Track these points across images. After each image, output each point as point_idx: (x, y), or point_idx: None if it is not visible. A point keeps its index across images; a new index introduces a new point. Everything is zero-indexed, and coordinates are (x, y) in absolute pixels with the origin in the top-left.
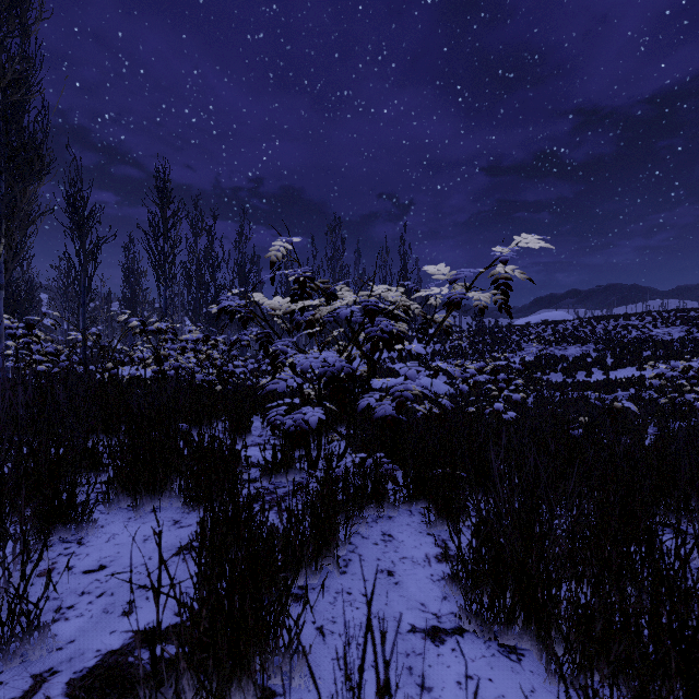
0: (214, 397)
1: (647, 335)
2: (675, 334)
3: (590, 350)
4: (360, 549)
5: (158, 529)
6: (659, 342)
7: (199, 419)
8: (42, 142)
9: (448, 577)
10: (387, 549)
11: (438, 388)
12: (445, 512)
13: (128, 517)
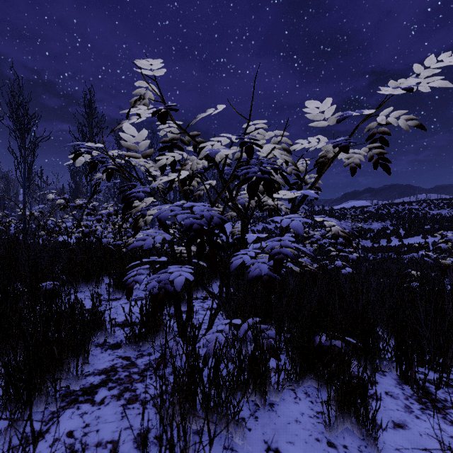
0: None
1: (425, 215)
2: (445, 214)
3: (388, 224)
4: None
5: None
6: (434, 219)
7: (89, 276)
8: None
9: None
10: None
11: None
12: (345, 405)
13: None
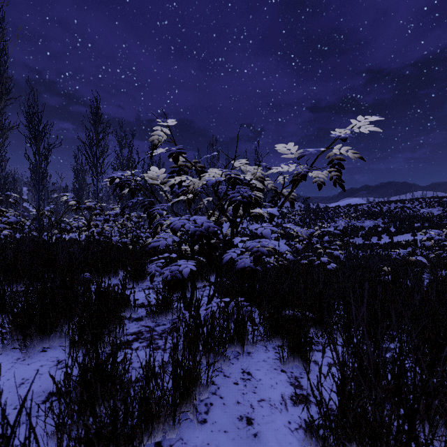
0: (127, 253)
1: (416, 213)
2: (435, 212)
3: (379, 222)
4: (222, 390)
5: (39, 370)
6: (424, 217)
7: (107, 269)
8: (2, 73)
9: (307, 432)
10: (246, 390)
11: (280, 247)
12: (295, 350)
13: (17, 357)
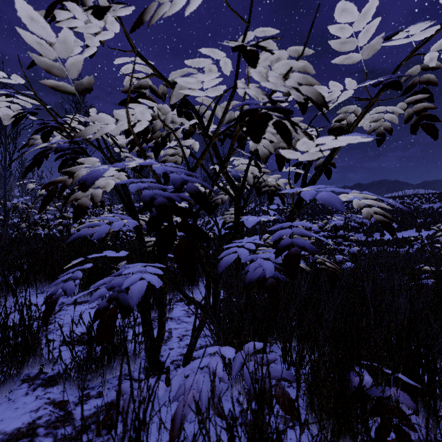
0: None
1: (417, 209)
2: (436, 208)
3: None
4: None
5: None
6: (427, 213)
7: (54, 273)
8: None
9: None
10: None
11: None
12: None
13: None
